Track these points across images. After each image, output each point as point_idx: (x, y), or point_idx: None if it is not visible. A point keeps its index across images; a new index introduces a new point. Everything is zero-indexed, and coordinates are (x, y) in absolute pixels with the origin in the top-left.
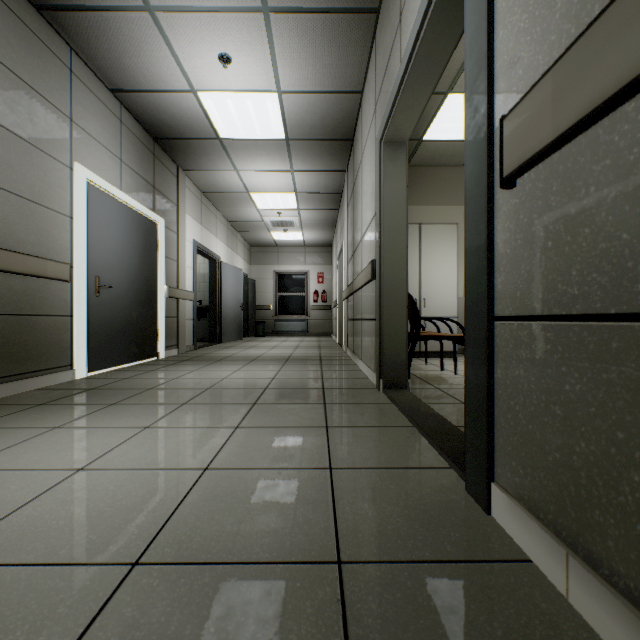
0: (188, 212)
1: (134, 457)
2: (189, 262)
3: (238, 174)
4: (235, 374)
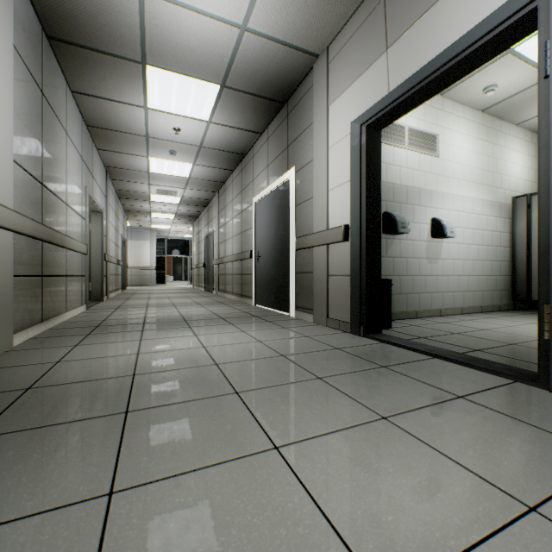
0: (339, 93)
1: (164, 300)
2: (342, 176)
3: (251, 13)
4: (175, 310)
